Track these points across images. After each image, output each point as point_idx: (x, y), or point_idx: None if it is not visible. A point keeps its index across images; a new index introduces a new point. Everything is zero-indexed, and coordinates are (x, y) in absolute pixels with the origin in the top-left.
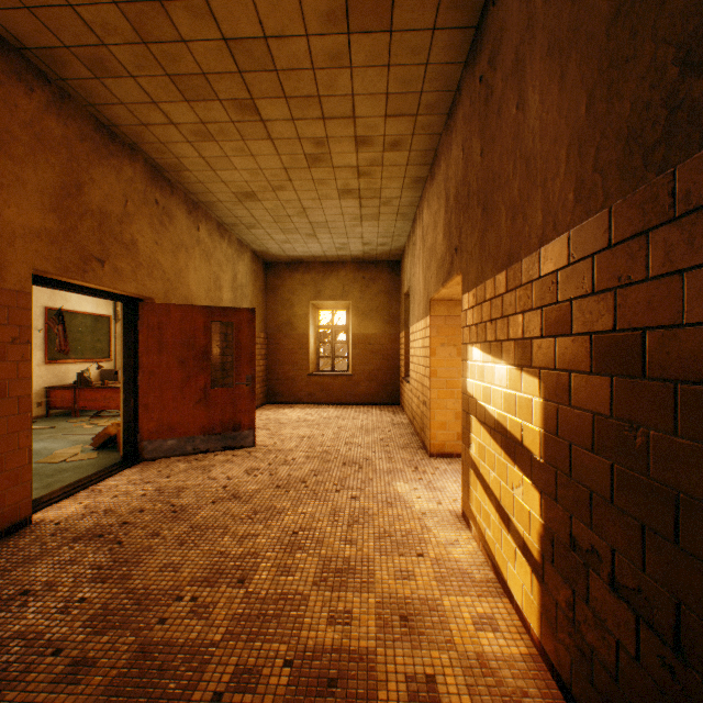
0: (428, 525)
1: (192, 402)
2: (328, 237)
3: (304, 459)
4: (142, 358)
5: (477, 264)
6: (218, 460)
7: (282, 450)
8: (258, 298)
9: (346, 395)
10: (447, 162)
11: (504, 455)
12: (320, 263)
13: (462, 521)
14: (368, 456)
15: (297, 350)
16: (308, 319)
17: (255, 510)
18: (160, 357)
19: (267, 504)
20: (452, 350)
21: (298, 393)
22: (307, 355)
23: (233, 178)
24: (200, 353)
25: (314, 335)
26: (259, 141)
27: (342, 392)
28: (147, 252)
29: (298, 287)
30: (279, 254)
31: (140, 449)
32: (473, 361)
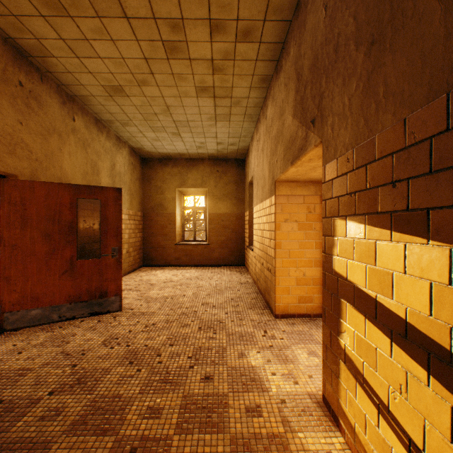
0: (291, 423)
1: (58, 273)
2: (190, 136)
3: (164, 324)
4: (2, 232)
5: (355, 119)
6: (81, 328)
7: (146, 314)
8: (136, 185)
9: (204, 259)
10: (299, 41)
11: (439, 388)
12: (184, 159)
13: (326, 412)
14: (221, 318)
15: (167, 225)
16: (175, 201)
17: (95, 405)
18: (23, 231)
19: (111, 394)
20: (294, 225)
21: (167, 258)
22: (174, 229)
23: (99, 68)
24: (66, 227)
25: (180, 214)
26: (115, 19)
27: (201, 257)
28: (7, 129)
29: (167, 177)
30: (152, 151)
31: (0, 321)
32: (348, 237)
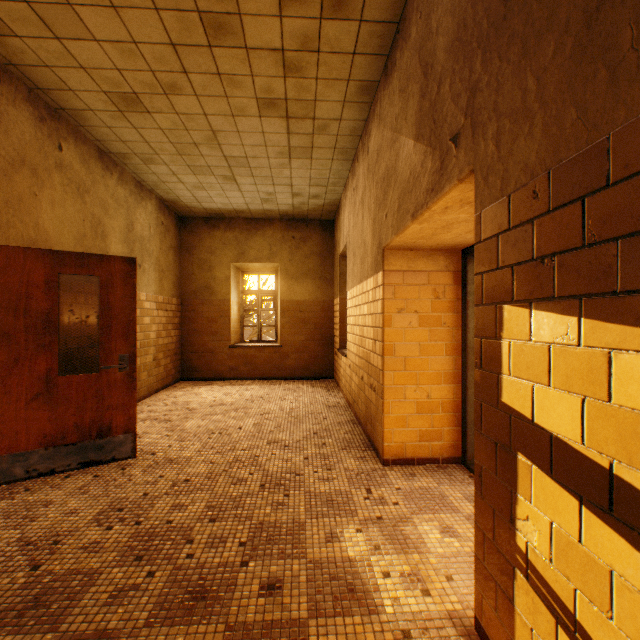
0: None
1: (24, 399)
2: (251, 183)
3: (203, 480)
4: None
5: (555, 112)
6: (62, 490)
7: (175, 461)
8: (169, 256)
9: (274, 369)
10: (428, 8)
11: None
12: (244, 219)
13: None
14: (298, 467)
15: (217, 319)
16: (230, 282)
17: None
18: None
19: (93, 629)
20: (412, 318)
21: (218, 368)
22: (228, 324)
23: (96, 60)
24: (38, 322)
25: (238, 301)
26: None
27: (269, 366)
28: None
29: (218, 246)
30: (194, 205)
31: None
32: (535, 342)
